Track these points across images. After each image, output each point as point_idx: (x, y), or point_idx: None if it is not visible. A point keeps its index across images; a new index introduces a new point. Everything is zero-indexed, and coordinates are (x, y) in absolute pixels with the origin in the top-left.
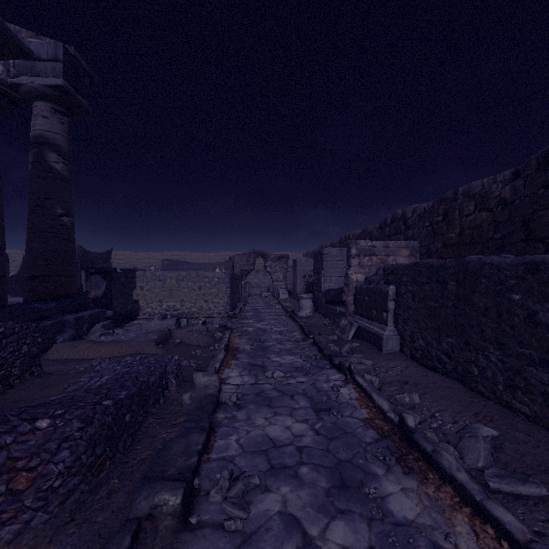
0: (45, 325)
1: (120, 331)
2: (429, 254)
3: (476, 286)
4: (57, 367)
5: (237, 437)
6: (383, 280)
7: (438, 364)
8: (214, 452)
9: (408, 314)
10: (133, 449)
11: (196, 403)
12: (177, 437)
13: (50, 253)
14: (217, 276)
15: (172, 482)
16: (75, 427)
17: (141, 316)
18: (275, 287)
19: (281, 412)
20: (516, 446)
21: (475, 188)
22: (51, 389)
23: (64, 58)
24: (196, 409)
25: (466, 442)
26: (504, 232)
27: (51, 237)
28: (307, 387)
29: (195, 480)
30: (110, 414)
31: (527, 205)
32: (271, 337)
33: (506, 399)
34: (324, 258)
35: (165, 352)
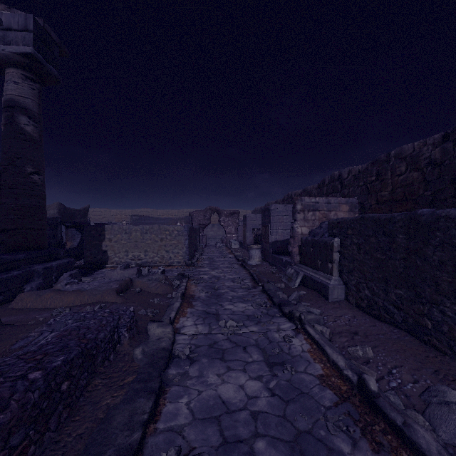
0: (12, 275)
1: (88, 279)
2: (363, 210)
3: (429, 239)
4: (17, 317)
5: (187, 399)
6: (327, 232)
7: (385, 314)
8: (162, 420)
9: (353, 265)
10: (70, 420)
11: (147, 358)
12: (122, 401)
13: (20, 208)
14: (177, 229)
15: None
16: None
17: (110, 264)
18: (228, 239)
19: (234, 367)
20: None
21: (406, 150)
22: None
23: (34, 29)
24: (147, 365)
25: (435, 409)
26: (434, 190)
27: (22, 193)
28: (259, 337)
29: None
30: (37, 389)
31: None
32: (224, 284)
33: None
34: (271, 213)
35: (124, 300)
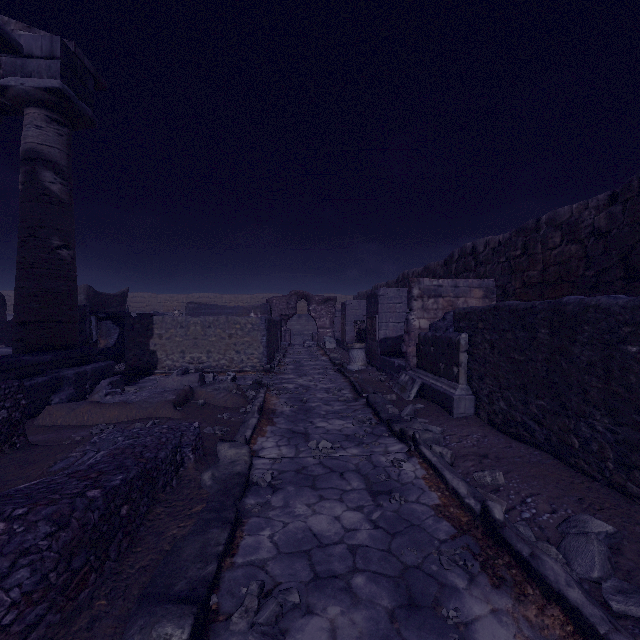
0: (36, 383)
1: (132, 389)
2: (505, 295)
3: (576, 334)
4: (47, 436)
5: (270, 531)
6: (452, 326)
7: (525, 432)
8: (240, 554)
9: (485, 369)
10: (131, 552)
11: (218, 485)
12: (191, 533)
13: (44, 294)
14: (251, 322)
15: (179, 606)
16: (40, 533)
17: (160, 369)
18: (321, 335)
19: (328, 496)
20: (639, 547)
21: (562, 215)
22: (32, 466)
23: (62, 55)
24: (219, 493)
25: (572, 541)
26: (598, 269)
27: (46, 274)
28: (361, 461)
29: (212, 598)
30: (96, 509)
31: (627, 235)
32: (316, 396)
33: (618, 480)
34: (379, 300)
35: (184, 415)
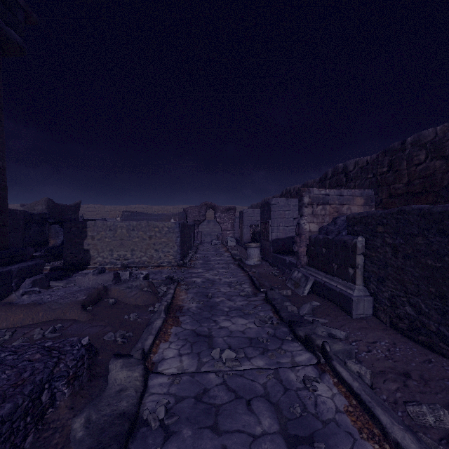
0: None
1: (60, 284)
2: None
3: None
4: None
5: None
6: (345, 230)
7: (442, 343)
8: None
9: (386, 272)
10: None
11: (92, 437)
12: None
13: None
14: (167, 226)
15: None
16: None
17: (92, 265)
18: (224, 236)
19: (234, 448)
20: None
21: (427, 136)
22: None
23: None
24: None
25: None
26: None
27: None
28: (268, 380)
29: None
30: None
31: None
32: (220, 290)
33: None
34: (272, 208)
35: (90, 317)
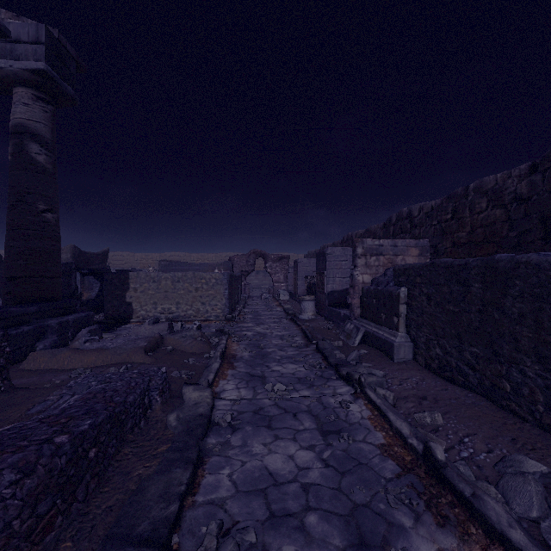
0: (23, 331)
1: (110, 336)
2: (437, 254)
3: (508, 288)
4: (30, 379)
5: (230, 470)
6: (392, 281)
7: (459, 376)
8: (201, 493)
9: (423, 319)
10: (99, 492)
11: (183, 425)
12: (156, 472)
13: (31, 252)
14: (215, 277)
15: (140, 549)
16: (5, 481)
17: (135, 319)
18: (276, 289)
19: (283, 435)
20: None
21: (488, 183)
22: (13, 409)
23: (47, 41)
24: (183, 433)
25: (510, 480)
26: (520, 230)
27: (33, 234)
28: (312, 403)
29: (173, 538)
30: (64, 454)
31: (546, 201)
32: (271, 342)
33: (548, 422)
34: (327, 258)
35: (154, 360)
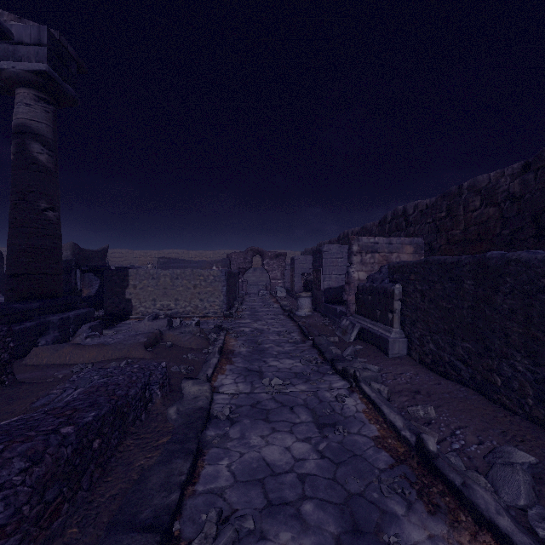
0: (25, 327)
1: (110, 332)
2: (431, 251)
3: (499, 285)
4: (33, 374)
5: (228, 461)
6: (387, 278)
7: (452, 370)
8: (201, 482)
9: (417, 315)
10: (102, 481)
11: (183, 418)
12: (157, 463)
13: (33, 250)
14: (213, 274)
15: (143, 535)
16: (15, 469)
17: (134, 315)
18: (273, 285)
19: (280, 428)
20: None
21: (481, 182)
22: (17, 402)
23: (48, 42)
24: (183, 426)
25: (499, 471)
26: (513, 228)
27: (35, 232)
28: (308, 397)
29: (174, 525)
30: (69, 444)
31: (538, 199)
32: (268, 338)
33: (537, 415)
34: (324, 256)
35: (154, 356)
